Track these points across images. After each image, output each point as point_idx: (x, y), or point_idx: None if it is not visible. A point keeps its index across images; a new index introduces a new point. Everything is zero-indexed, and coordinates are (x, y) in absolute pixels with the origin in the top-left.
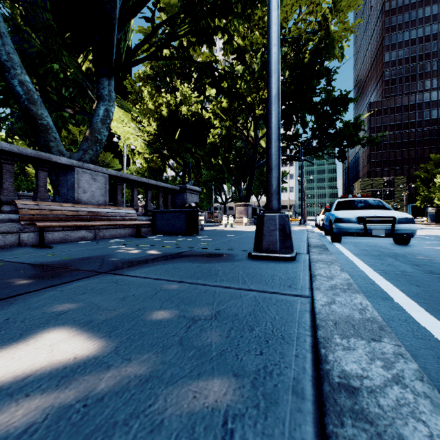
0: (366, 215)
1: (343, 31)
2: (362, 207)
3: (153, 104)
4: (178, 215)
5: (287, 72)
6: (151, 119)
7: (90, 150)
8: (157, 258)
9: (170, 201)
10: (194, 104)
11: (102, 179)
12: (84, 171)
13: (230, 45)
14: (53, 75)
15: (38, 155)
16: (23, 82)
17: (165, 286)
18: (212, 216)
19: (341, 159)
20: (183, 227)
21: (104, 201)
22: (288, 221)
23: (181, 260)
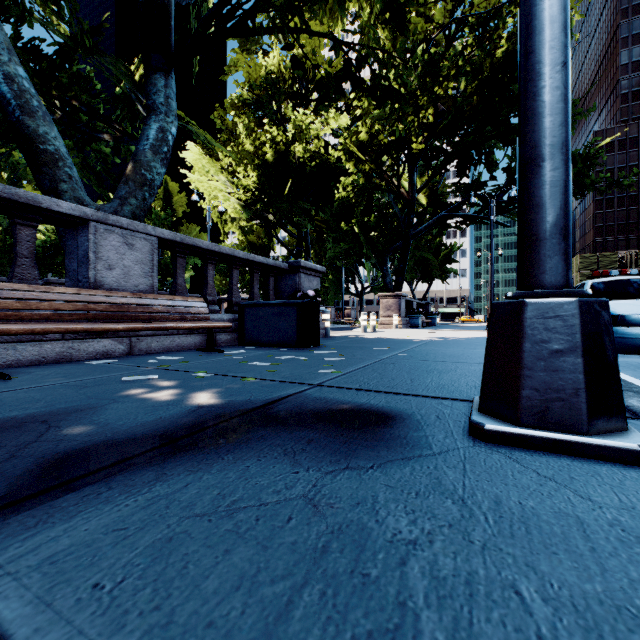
0: None
1: None
2: None
3: (252, 143)
4: (283, 311)
5: (462, 82)
6: (249, 166)
7: (132, 198)
8: (197, 427)
9: (272, 287)
10: (315, 141)
11: (144, 245)
12: (108, 229)
13: None
14: (82, 82)
15: (10, 193)
16: (11, 77)
17: None
18: (341, 315)
19: None
20: (293, 333)
21: (150, 285)
22: (609, 323)
23: (261, 447)
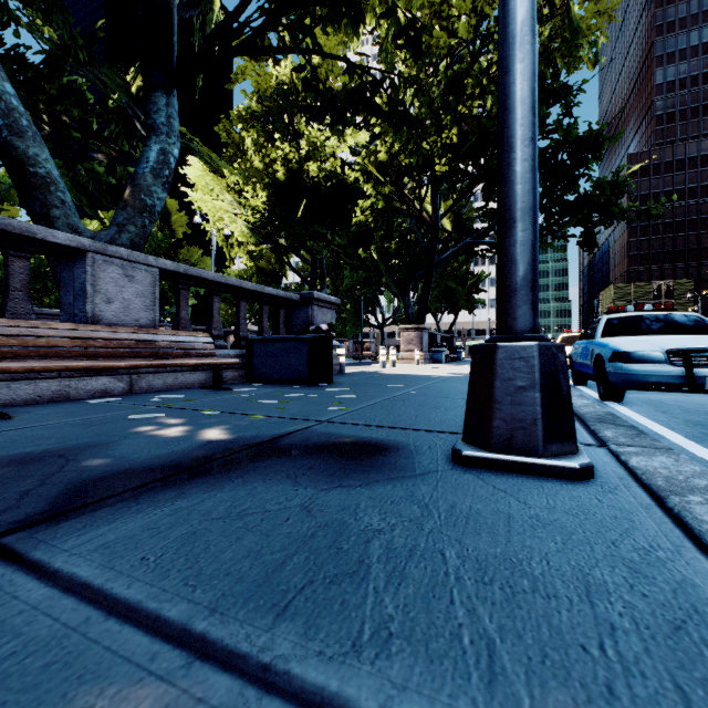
0: (687, 346)
1: (594, 18)
2: (663, 331)
3: (261, 160)
4: (294, 346)
5: (488, 100)
6: (258, 185)
7: (131, 225)
8: (208, 458)
9: (282, 320)
10: (330, 159)
11: (145, 276)
12: (107, 260)
13: (394, 20)
14: (73, 96)
15: (4, 224)
16: None
17: (96, 707)
18: (360, 349)
19: (587, 247)
20: (304, 370)
21: (151, 319)
22: (565, 363)
23: (267, 472)
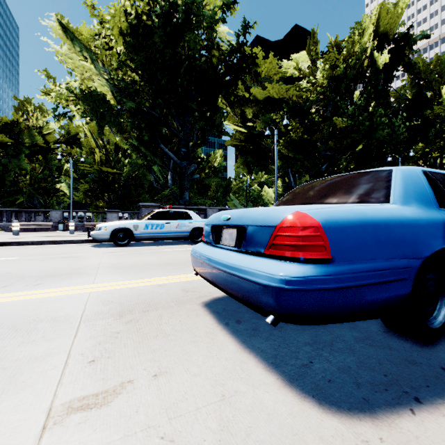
0: None
1: None
2: None
3: None
4: None
5: None
6: None
7: None
8: None
9: None
10: None
11: None
12: None
13: None
14: None
15: None
16: None
17: None
18: None
19: None
20: None
21: None
22: None
23: None
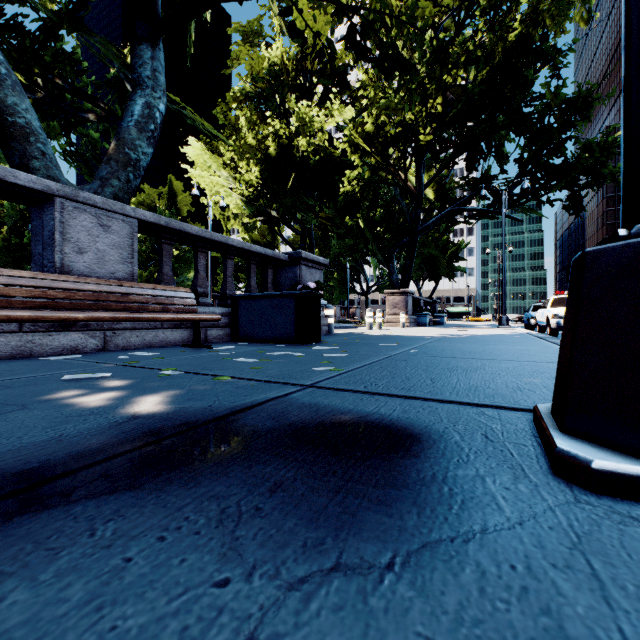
0: None
1: None
2: None
3: (254, 136)
4: (280, 303)
5: (471, 73)
6: (252, 161)
7: (114, 179)
8: (100, 454)
9: (270, 280)
10: (319, 134)
11: (122, 227)
12: (78, 207)
13: None
14: (66, 59)
15: None
16: None
17: None
18: (346, 314)
19: (574, 210)
20: (290, 328)
21: (129, 272)
22: None
23: (182, 502)
